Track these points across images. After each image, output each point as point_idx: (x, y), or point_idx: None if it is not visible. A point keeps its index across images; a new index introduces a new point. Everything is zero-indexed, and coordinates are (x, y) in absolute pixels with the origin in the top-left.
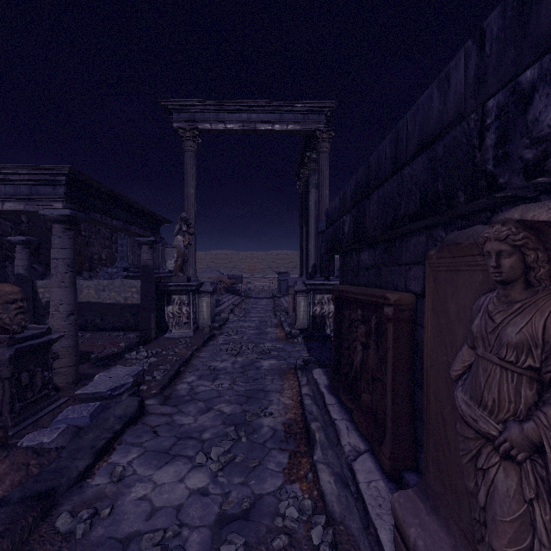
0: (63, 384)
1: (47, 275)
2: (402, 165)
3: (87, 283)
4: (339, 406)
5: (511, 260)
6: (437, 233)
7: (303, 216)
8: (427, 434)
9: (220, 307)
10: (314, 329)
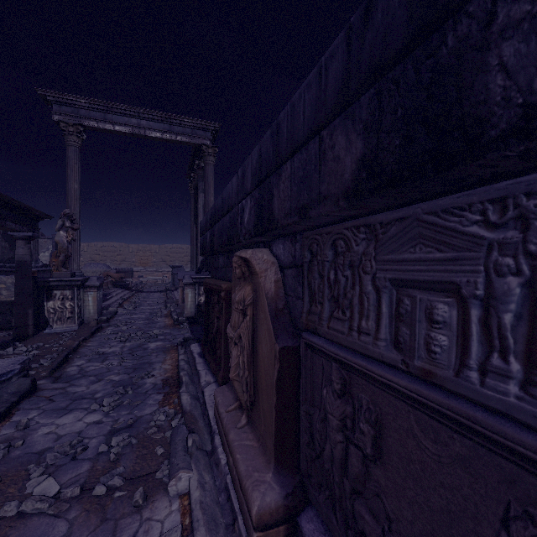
0: None
1: None
2: (224, 215)
3: None
4: (204, 363)
5: (238, 270)
6: None
7: (194, 216)
8: None
9: (108, 302)
10: (199, 316)
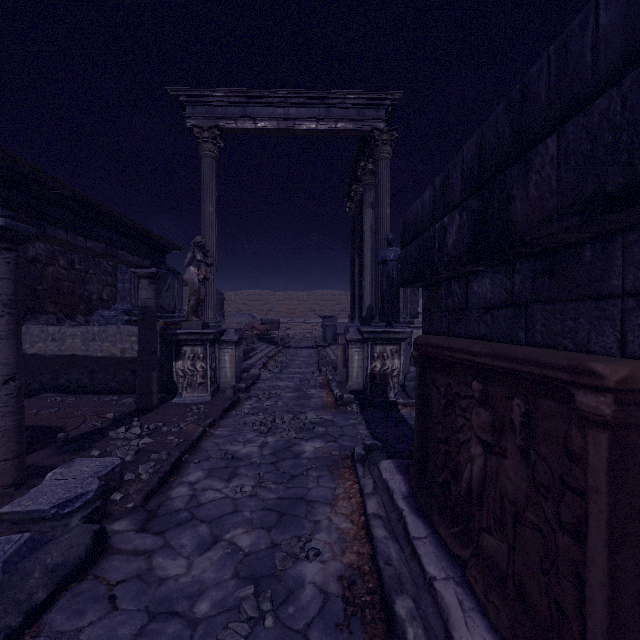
0: None
1: (27, 319)
2: None
3: (71, 330)
4: (435, 545)
5: None
6: None
7: (355, 245)
8: None
9: (250, 360)
10: (373, 392)
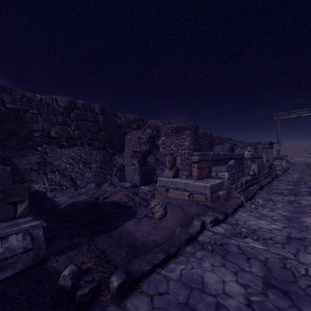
0: None
1: None
2: None
3: None
4: None
5: None
6: None
7: None
8: None
9: None
10: None
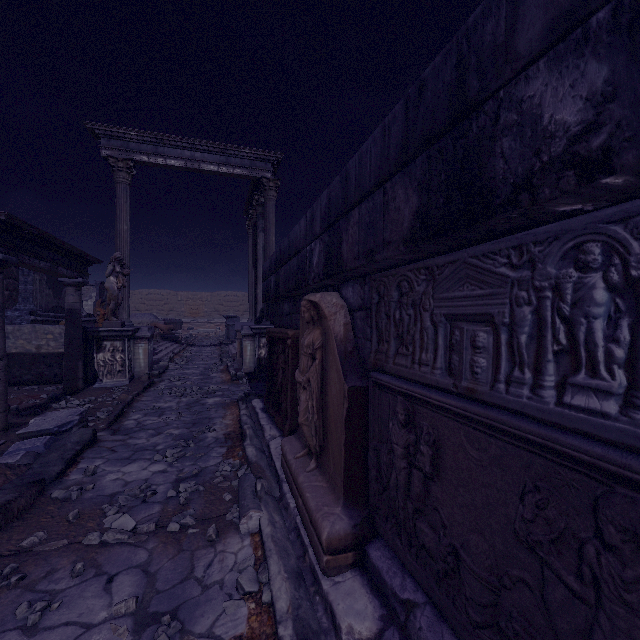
0: None
1: None
2: (291, 258)
3: None
4: (268, 418)
5: (307, 314)
6: None
7: (252, 258)
8: None
9: (157, 356)
10: (260, 371)
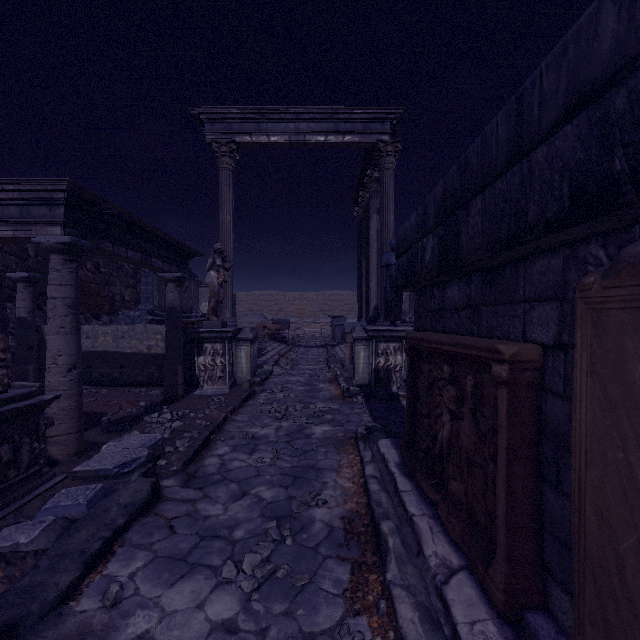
0: (62, 456)
1: None
2: (531, 147)
3: (103, 329)
4: (417, 495)
5: None
6: (587, 251)
7: (362, 248)
8: (580, 572)
9: (263, 358)
10: (377, 385)
